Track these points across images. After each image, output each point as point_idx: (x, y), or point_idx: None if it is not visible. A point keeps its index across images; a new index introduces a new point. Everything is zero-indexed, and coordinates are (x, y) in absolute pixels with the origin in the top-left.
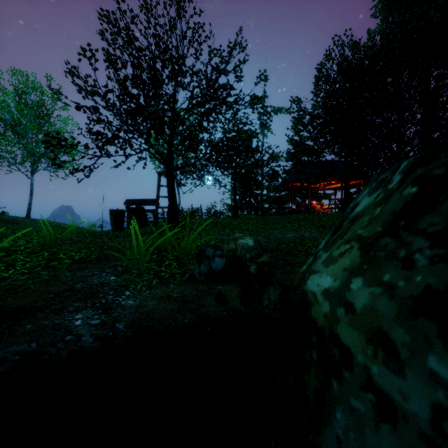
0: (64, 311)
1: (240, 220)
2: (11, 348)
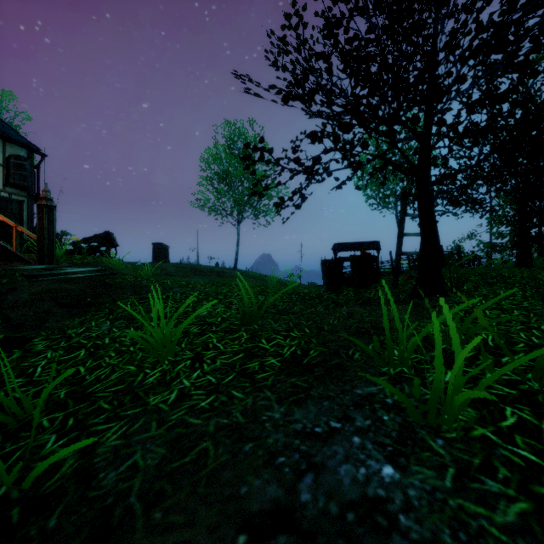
0: None
1: None
2: None
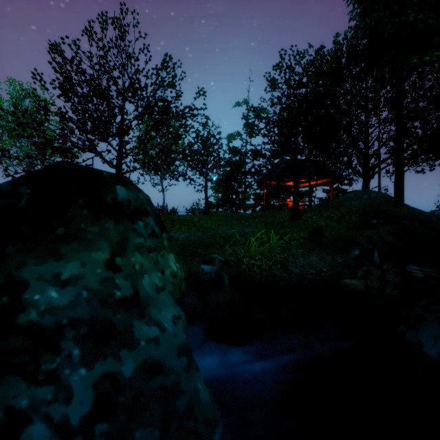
0: None
1: (205, 217)
2: None
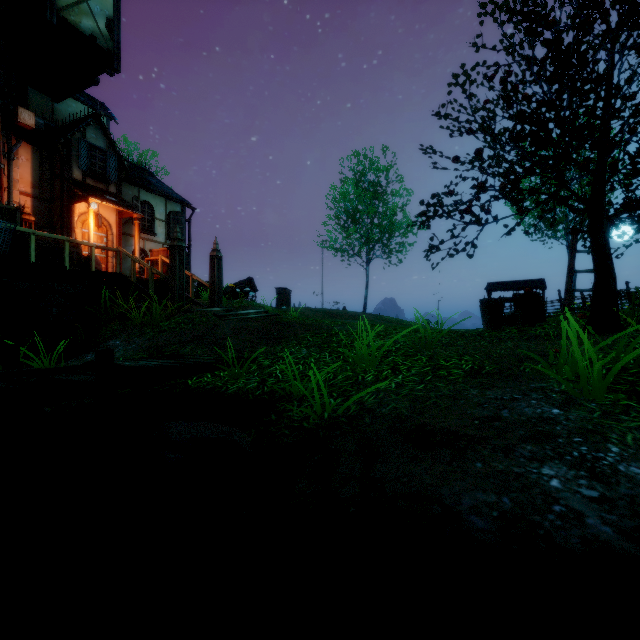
0: (514, 453)
1: None
2: (477, 494)
